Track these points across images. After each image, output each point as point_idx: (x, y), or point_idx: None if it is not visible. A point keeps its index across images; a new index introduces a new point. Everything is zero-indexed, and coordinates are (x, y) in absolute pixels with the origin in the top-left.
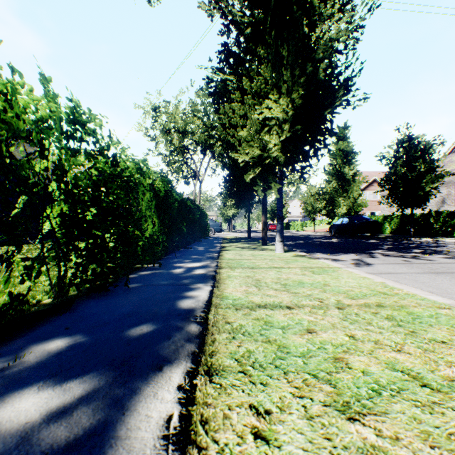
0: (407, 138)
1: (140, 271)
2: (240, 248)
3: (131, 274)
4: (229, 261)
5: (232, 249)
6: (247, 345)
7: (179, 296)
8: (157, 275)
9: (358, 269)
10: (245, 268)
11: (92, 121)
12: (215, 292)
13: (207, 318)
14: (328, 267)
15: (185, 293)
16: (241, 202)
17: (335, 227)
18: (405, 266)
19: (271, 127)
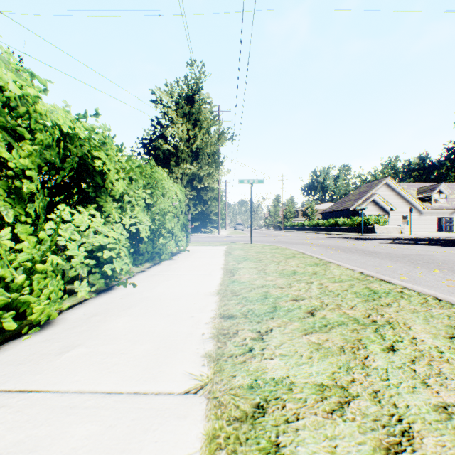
0: None
1: None
2: None
3: None
4: None
5: None
6: None
7: None
8: None
9: None
10: None
11: None
12: None
13: None
14: None
15: None
16: None
17: None
18: None
19: None
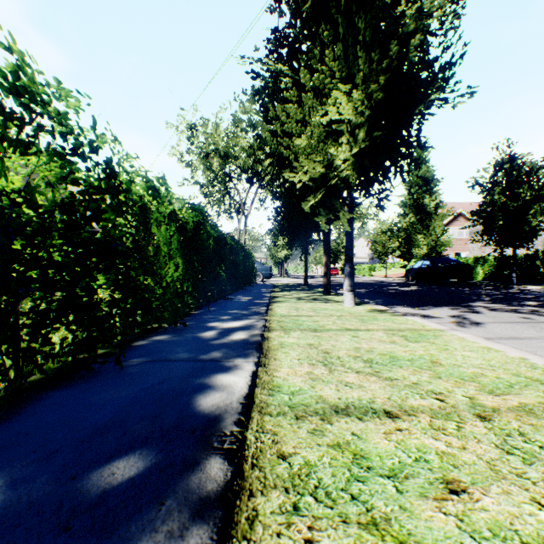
0: (508, 158)
1: (154, 335)
2: (296, 299)
3: (141, 339)
4: (282, 319)
5: (286, 301)
6: (328, 541)
7: (201, 385)
8: (177, 342)
9: (465, 331)
10: (305, 330)
11: (61, 100)
12: (260, 376)
13: (244, 442)
14: (425, 329)
15: (212, 377)
16: (296, 240)
17: (413, 271)
18: (530, 326)
19: (338, 136)
